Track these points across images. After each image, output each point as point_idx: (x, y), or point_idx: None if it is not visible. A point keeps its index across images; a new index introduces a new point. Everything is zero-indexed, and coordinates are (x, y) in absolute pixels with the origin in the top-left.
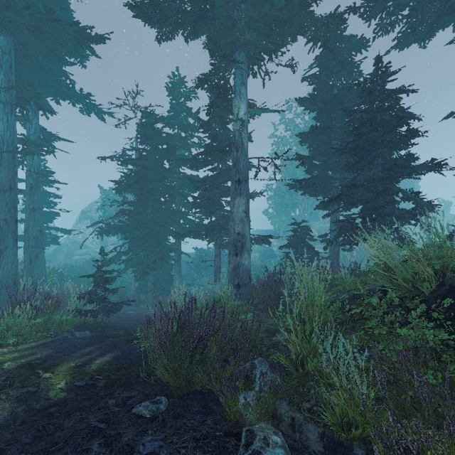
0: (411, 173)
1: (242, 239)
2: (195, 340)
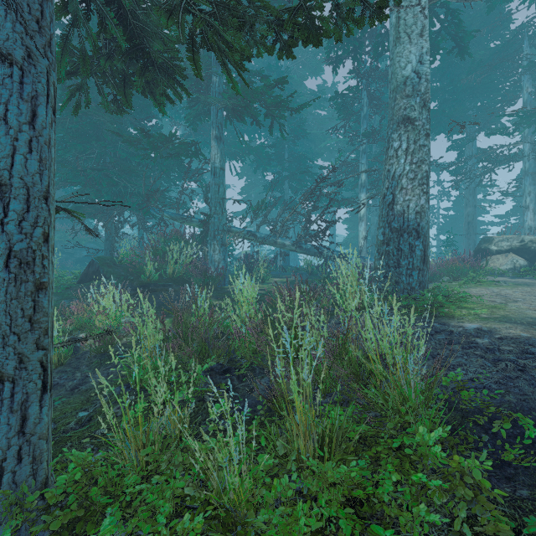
0: None
1: None
2: None
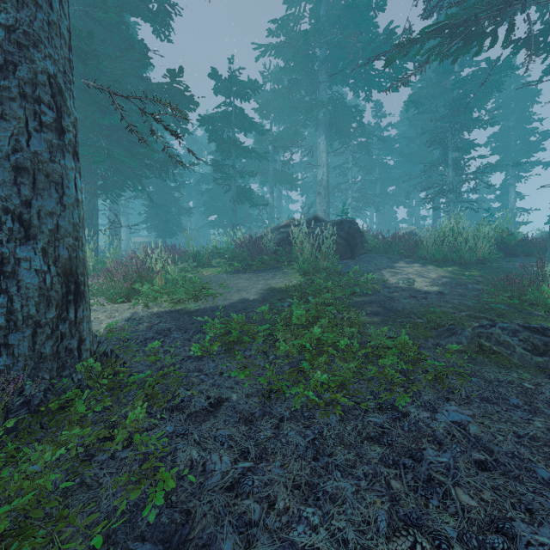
0: None
1: None
2: None
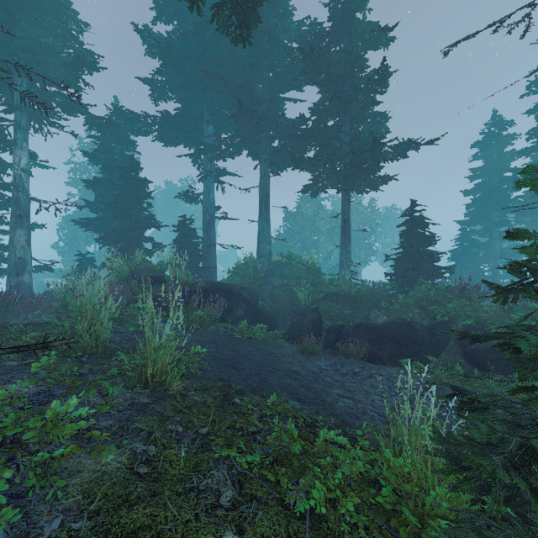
0: (147, 227)
1: (23, 263)
2: (6, 295)
